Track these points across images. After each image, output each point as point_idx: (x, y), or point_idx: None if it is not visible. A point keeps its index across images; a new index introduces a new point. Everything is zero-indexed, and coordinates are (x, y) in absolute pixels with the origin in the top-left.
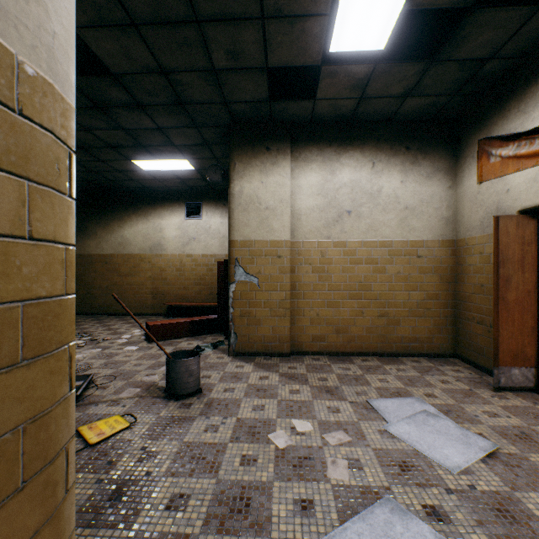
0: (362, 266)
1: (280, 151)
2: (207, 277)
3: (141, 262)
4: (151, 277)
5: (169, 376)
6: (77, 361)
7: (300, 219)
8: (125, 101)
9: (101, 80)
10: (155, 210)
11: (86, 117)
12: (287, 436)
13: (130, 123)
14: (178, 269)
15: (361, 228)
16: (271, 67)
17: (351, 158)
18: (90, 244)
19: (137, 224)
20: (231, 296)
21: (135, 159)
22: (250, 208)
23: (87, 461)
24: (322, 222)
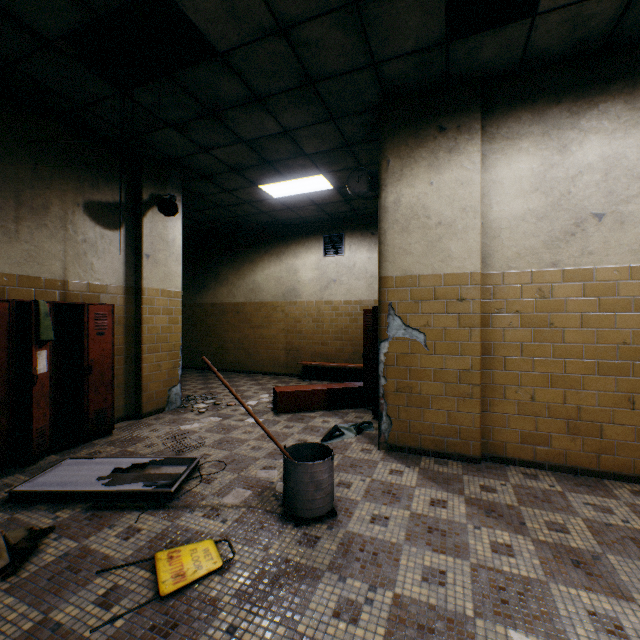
0: (629, 314)
1: (461, 128)
2: (350, 330)
3: (274, 311)
4: (284, 329)
5: (286, 485)
6: (192, 433)
7: (497, 236)
8: (240, 96)
9: (208, 68)
10: (288, 249)
11: (201, 132)
12: None
13: (250, 130)
14: (315, 319)
15: (627, 243)
16: None
17: (604, 117)
18: (222, 292)
19: (269, 266)
20: (381, 359)
21: (261, 184)
22: (412, 226)
23: (145, 635)
24: (540, 239)
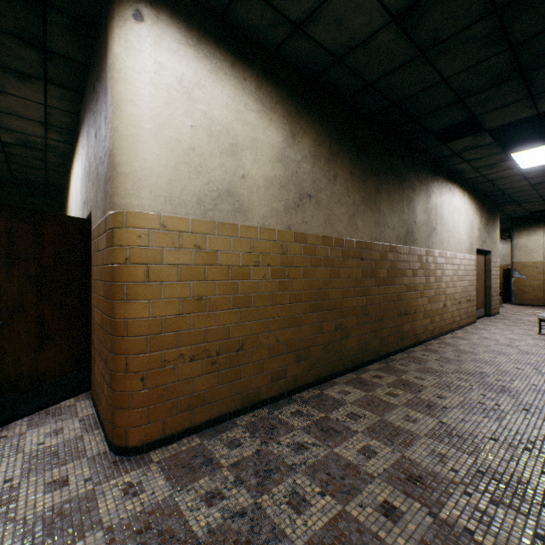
0: None
1: (536, 227)
2: None
3: None
4: None
5: None
6: None
7: None
8: None
9: None
10: None
11: None
12: (531, 311)
13: None
14: None
15: None
16: (529, 211)
17: None
18: None
19: None
20: (511, 282)
21: None
22: (521, 249)
23: None
24: None
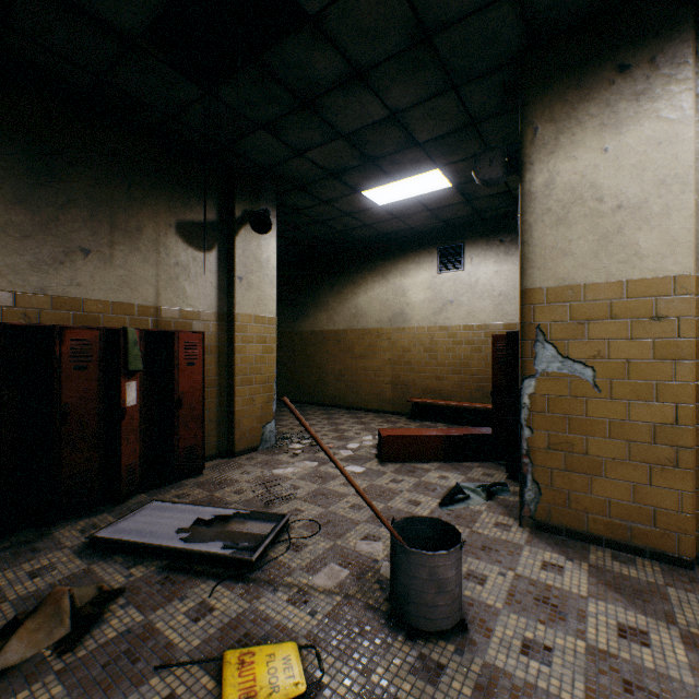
0: None
1: (657, 60)
2: (471, 362)
3: (378, 339)
4: (390, 360)
5: (395, 578)
6: (284, 480)
7: None
8: (337, 74)
9: (298, 42)
10: (395, 266)
11: (294, 131)
12: None
13: (350, 120)
14: (427, 348)
15: None
16: None
17: None
18: (321, 318)
19: (373, 287)
20: (525, 403)
21: (364, 189)
22: (572, 215)
23: None
24: None
